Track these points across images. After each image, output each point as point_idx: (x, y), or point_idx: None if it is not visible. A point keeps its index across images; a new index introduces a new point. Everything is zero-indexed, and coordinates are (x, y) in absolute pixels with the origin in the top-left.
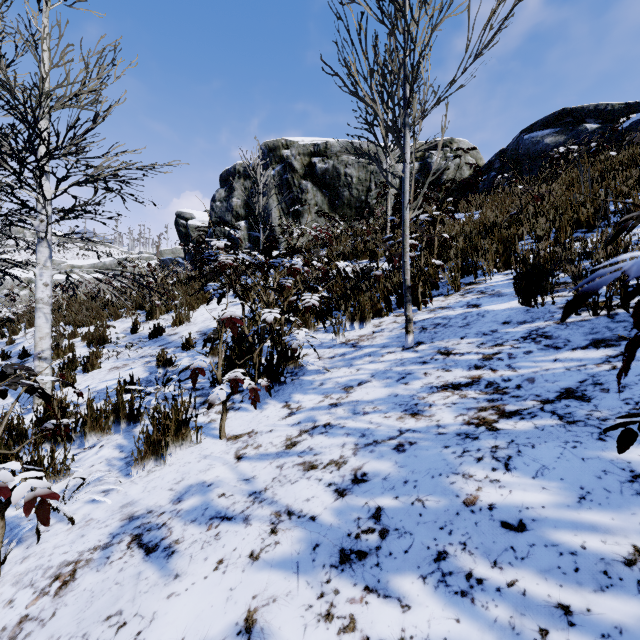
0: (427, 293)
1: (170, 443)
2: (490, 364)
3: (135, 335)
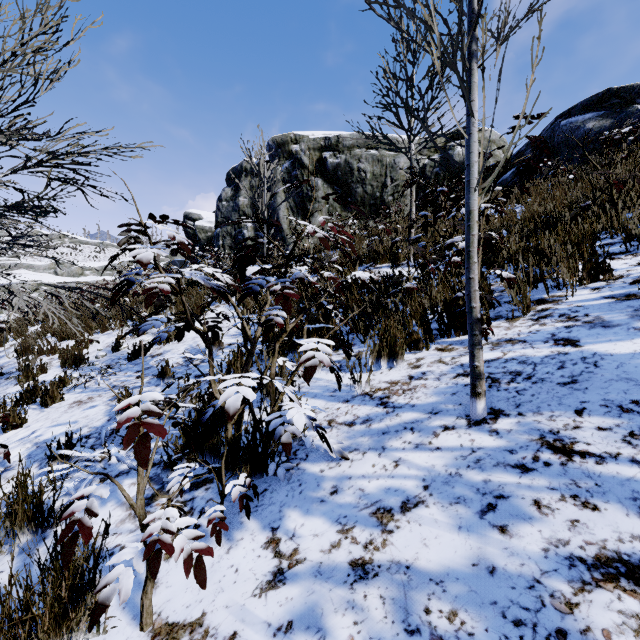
0: (484, 317)
1: None
2: None
3: (116, 354)
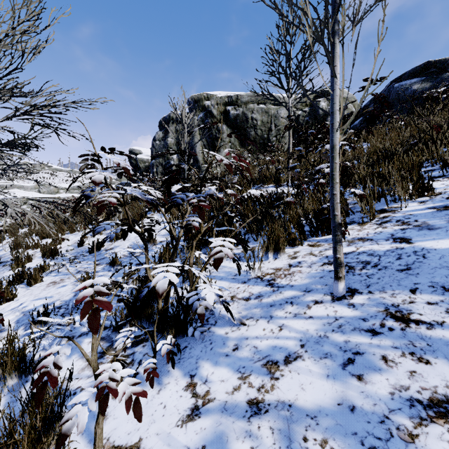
0: (342, 222)
1: None
2: None
3: (81, 248)
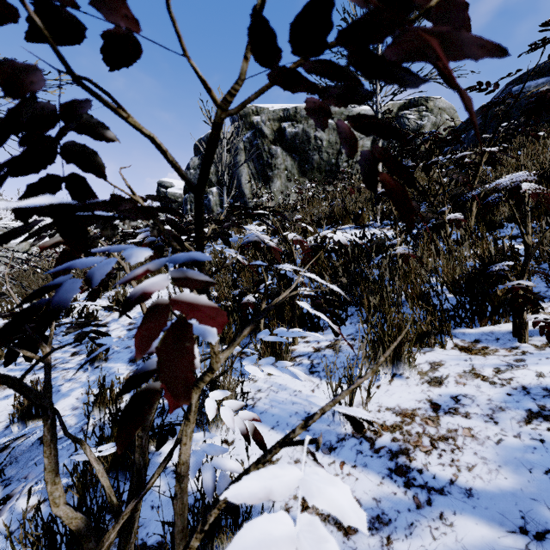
0: None
1: None
2: None
3: (66, 320)
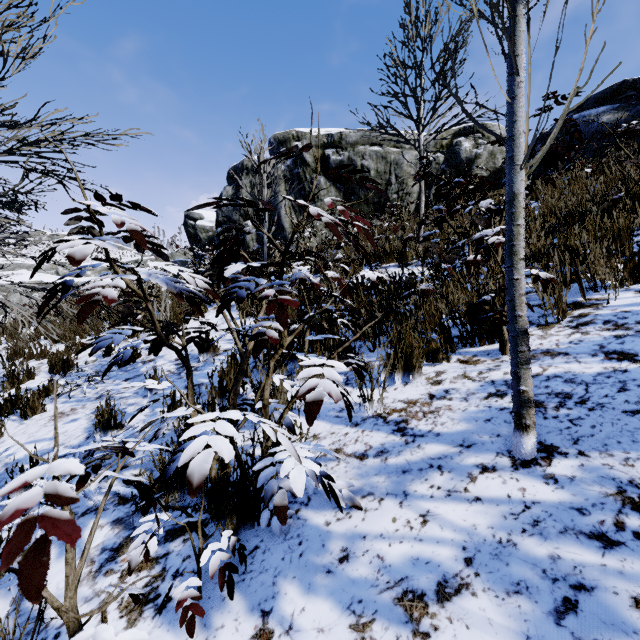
0: None
1: None
2: None
3: (107, 359)
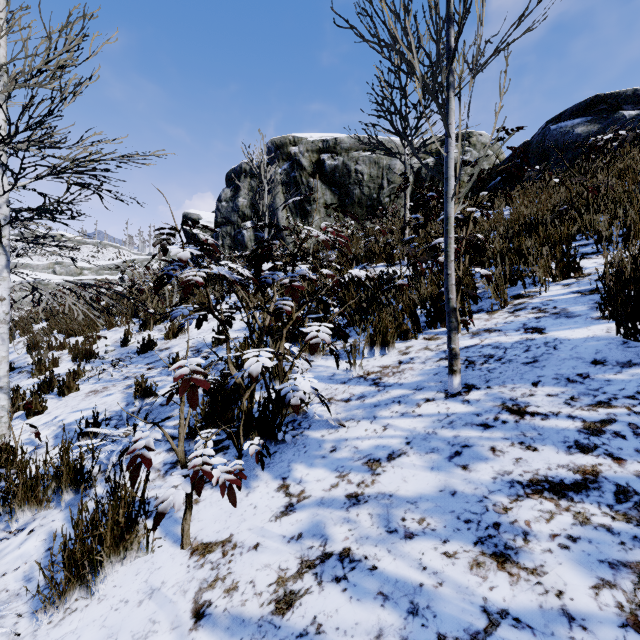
0: (466, 310)
1: (103, 560)
2: (604, 444)
3: (125, 348)
